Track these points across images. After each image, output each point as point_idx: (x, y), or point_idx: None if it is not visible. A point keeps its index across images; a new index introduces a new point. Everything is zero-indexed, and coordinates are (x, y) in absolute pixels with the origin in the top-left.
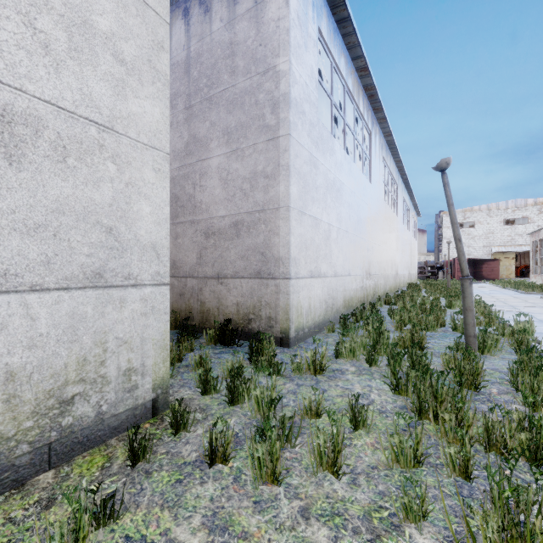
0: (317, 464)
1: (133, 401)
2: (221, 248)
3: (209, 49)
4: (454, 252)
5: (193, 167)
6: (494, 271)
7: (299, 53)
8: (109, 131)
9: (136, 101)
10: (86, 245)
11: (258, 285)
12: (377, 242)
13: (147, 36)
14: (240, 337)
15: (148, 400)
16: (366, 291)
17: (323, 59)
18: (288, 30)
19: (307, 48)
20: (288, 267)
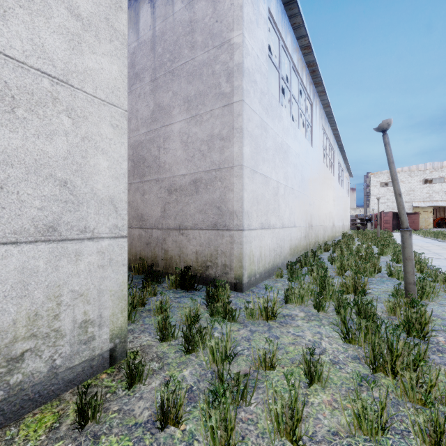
0: (275, 431)
1: (90, 353)
2: (182, 203)
3: (171, 28)
4: (380, 207)
5: (158, 132)
6: (414, 223)
7: (251, 28)
8: (64, 84)
9: (92, 57)
10: (37, 198)
11: (214, 236)
12: (318, 198)
13: None
14: (198, 282)
15: (106, 350)
16: (309, 240)
17: (272, 39)
18: (242, 7)
19: (258, 25)
20: (241, 220)
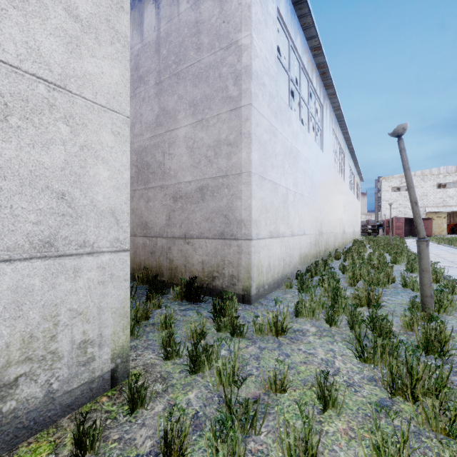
0: None
1: (89, 374)
2: (188, 210)
3: (176, 29)
4: (392, 212)
5: (163, 137)
6: (428, 229)
7: (259, 28)
8: (61, 90)
9: (92, 60)
10: (32, 212)
11: (221, 245)
12: (328, 204)
13: None
14: (205, 294)
15: (107, 371)
16: (319, 248)
17: (280, 40)
18: (250, 7)
19: (267, 25)
20: (249, 229)
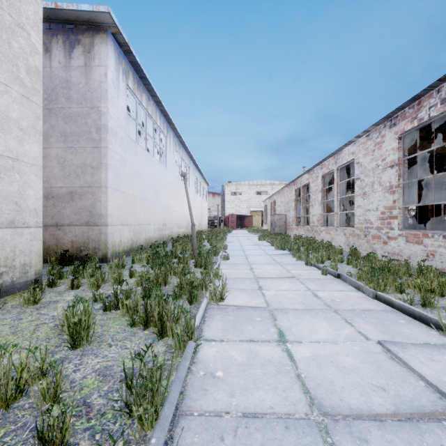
0: (114, 282)
1: (26, 278)
2: (60, 207)
3: (49, 76)
4: (231, 210)
5: None
6: (250, 223)
7: (113, 101)
8: (17, 160)
9: (27, 145)
10: (7, 210)
11: (87, 230)
12: (172, 204)
13: (32, 115)
14: (75, 260)
15: (33, 279)
16: (163, 234)
17: None
18: (107, 91)
19: (119, 97)
20: (106, 219)
